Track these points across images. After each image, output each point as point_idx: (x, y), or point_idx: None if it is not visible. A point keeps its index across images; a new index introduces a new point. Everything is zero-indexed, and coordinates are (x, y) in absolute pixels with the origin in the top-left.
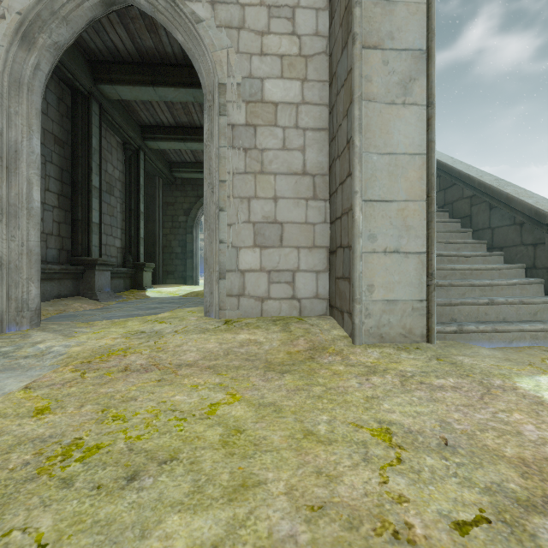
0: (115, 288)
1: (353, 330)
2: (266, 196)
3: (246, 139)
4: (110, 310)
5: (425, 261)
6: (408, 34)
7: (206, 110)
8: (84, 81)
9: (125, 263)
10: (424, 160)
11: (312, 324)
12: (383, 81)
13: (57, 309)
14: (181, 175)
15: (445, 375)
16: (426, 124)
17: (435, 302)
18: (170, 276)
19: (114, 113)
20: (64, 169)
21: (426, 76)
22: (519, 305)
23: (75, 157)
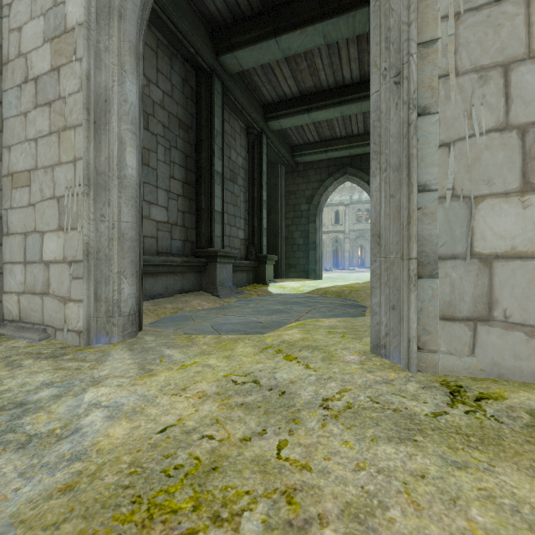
0: (237, 283)
1: None
2: None
3: None
4: (227, 311)
5: None
6: None
7: None
8: (206, 56)
9: (248, 255)
10: None
11: None
12: None
13: (175, 307)
14: (303, 160)
15: None
16: None
17: None
18: (292, 270)
19: (236, 91)
20: (189, 155)
21: None
22: None
23: (199, 142)
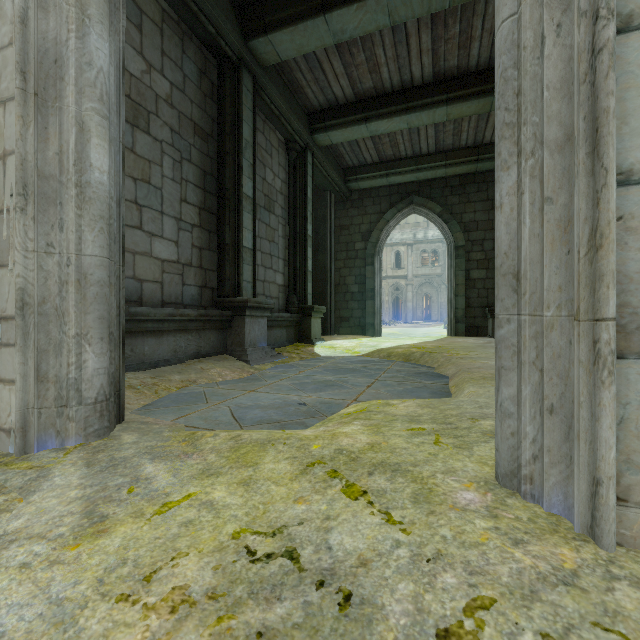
0: (275, 342)
1: None
2: None
3: None
4: (257, 385)
5: None
6: None
7: None
8: (231, 39)
9: (288, 306)
10: None
11: None
12: None
13: (185, 378)
14: (358, 186)
15: None
16: None
17: None
18: (344, 324)
19: (272, 91)
20: (208, 172)
21: None
22: None
23: (222, 155)
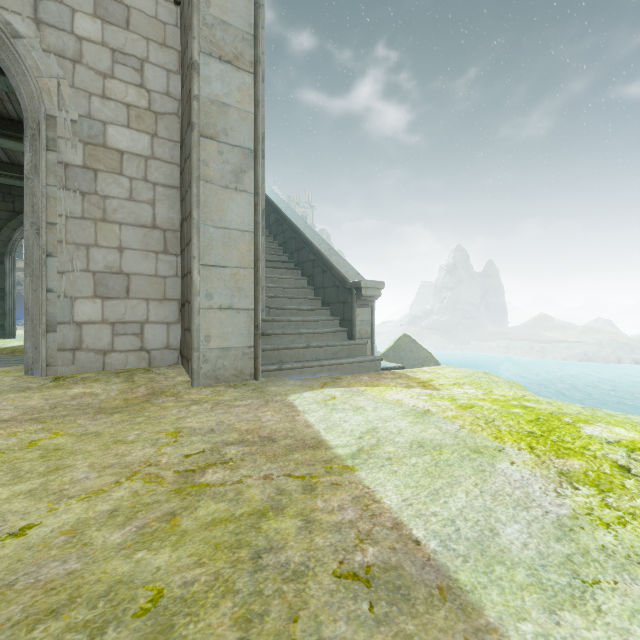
0: None
1: (192, 374)
2: (110, 245)
3: (84, 182)
4: None
5: (254, 316)
6: (240, 134)
7: (28, 138)
8: None
9: None
10: (252, 237)
11: (160, 373)
12: (218, 168)
13: None
14: None
15: (249, 399)
16: (254, 209)
17: (260, 348)
18: None
19: None
20: None
21: (254, 171)
22: (326, 347)
23: None
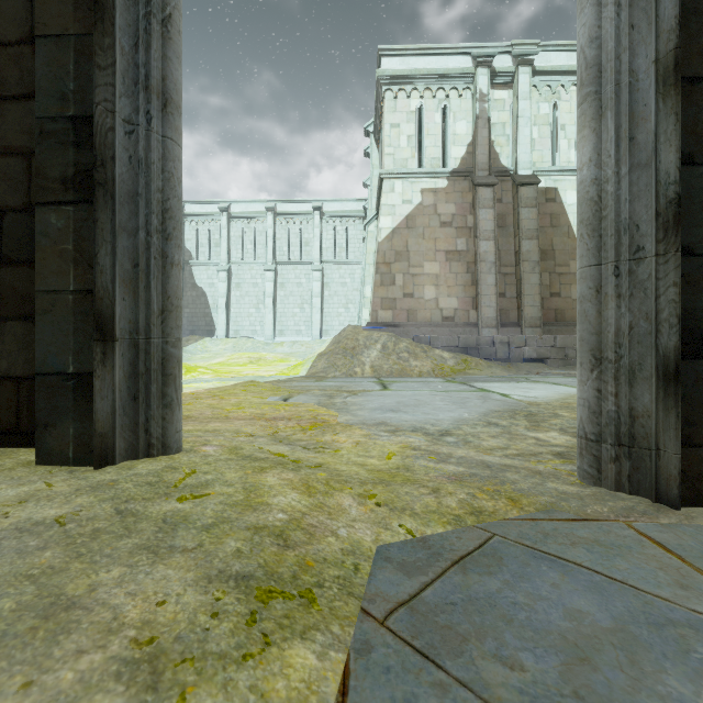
0: None
1: None
2: None
3: None
4: None
5: None
6: None
7: None
8: None
9: None
10: None
11: None
12: None
13: None
14: None
15: None
16: None
17: None
18: None
19: None
20: None
21: None
22: None
23: None
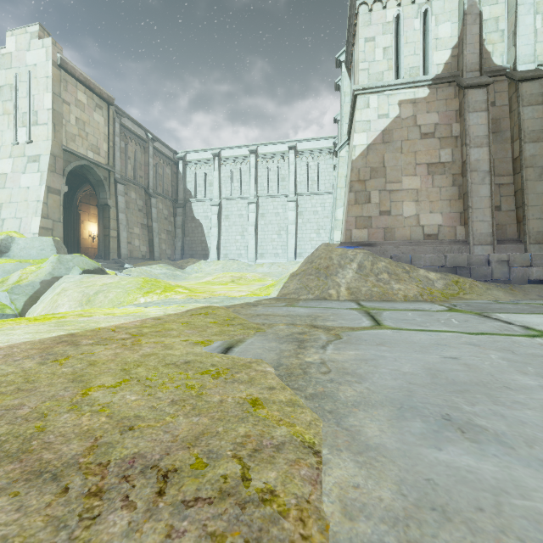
0: None
1: None
2: None
3: None
4: None
5: None
6: None
7: None
8: None
9: None
10: None
11: None
12: None
13: None
14: None
15: None
16: None
17: None
18: None
19: None
20: None
21: None
22: None
23: None
